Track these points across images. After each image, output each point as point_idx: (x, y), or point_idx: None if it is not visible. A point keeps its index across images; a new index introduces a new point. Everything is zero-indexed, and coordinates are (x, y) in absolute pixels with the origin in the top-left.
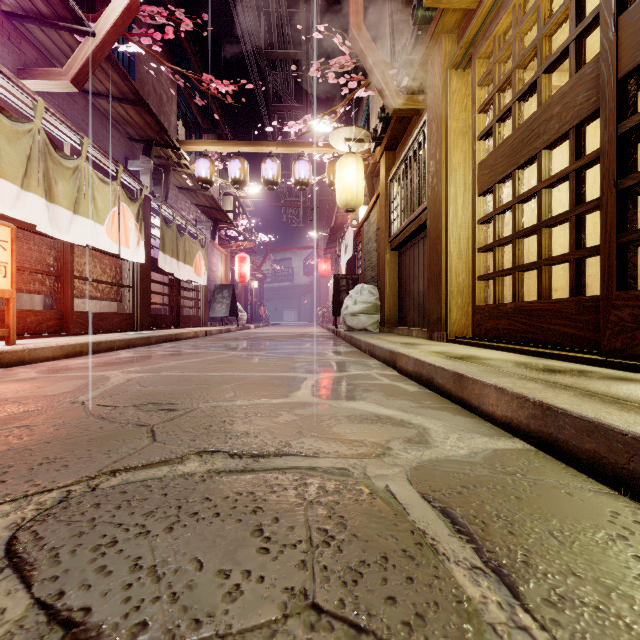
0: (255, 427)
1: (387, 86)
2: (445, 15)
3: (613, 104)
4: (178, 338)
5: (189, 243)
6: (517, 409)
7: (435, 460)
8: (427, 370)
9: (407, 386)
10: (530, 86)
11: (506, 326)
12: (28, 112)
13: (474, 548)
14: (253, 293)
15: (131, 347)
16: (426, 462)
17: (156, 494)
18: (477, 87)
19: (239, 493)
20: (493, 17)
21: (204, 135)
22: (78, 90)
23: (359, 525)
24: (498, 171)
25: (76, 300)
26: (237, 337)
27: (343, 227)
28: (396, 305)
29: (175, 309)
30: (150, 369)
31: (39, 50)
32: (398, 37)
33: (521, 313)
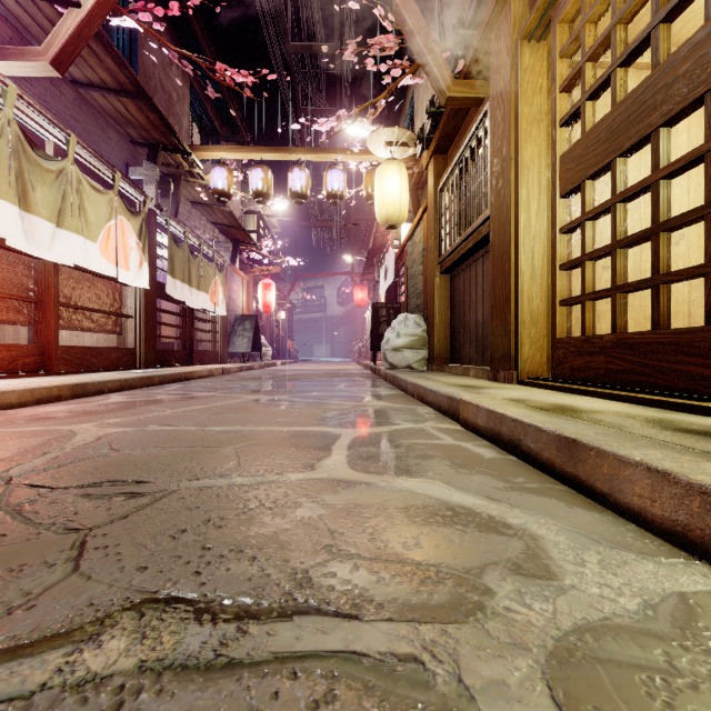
0: (255, 534)
1: (439, 69)
2: None
3: None
4: (188, 377)
5: (204, 266)
6: (702, 513)
7: (585, 629)
8: (509, 427)
9: (479, 449)
10: (639, 44)
11: (602, 365)
12: None
13: None
14: (280, 325)
15: (127, 389)
16: (570, 636)
17: None
18: (558, 59)
19: None
20: None
21: (222, 143)
22: (60, 74)
23: None
24: (590, 163)
25: (68, 332)
26: (259, 376)
27: (382, 249)
28: (447, 338)
29: (187, 343)
30: (136, 421)
31: (14, 27)
32: (448, 22)
33: (626, 348)
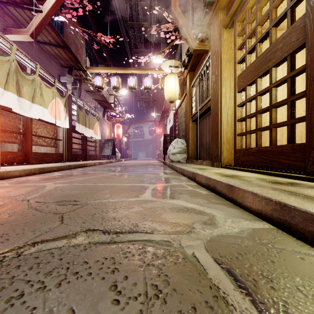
0: (119, 215)
1: (190, 38)
2: (220, 0)
3: (313, 40)
4: (85, 166)
5: (91, 118)
6: (265, 205)
7: (220, 235)
8: (212, 182)
9: (201, 191)
10: (265, 34)
11: (252, 159)
12: (8, 51)
13: (251, 300)
14: (124, 143)
15: (61, 170)
16: (215, 237)
17: (55, 259)
18: (237, 37)
19: (105, 258)
20: (245, 0)
21: (99, 65)
22: (34, 40)
23: (177, 282)
24: (248, 79)
25: (34, 147)
26: (115, 165)
27: (168, 111)
28: (195, 149)
29: (84, 151)
30: (68, 182)
31: (14, 20)
32: (195, 15)
33: (260, 152)
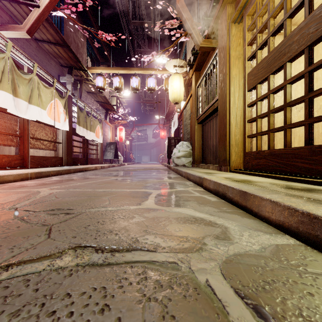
0: (117, 226)
1: (196, 34)
2: None
3: None
4: (86, 170)
5: (93, 121)
6: (288, 216)
7: (238, 254)
8: (222, 188)
9: (210, 197)
10: (279, 27)
11: (264, 163)
12: (3, 48)
13: None
14: (126, 147)
15: (59, 174)
16: (232, 256)
17: (30, 289)
18: (246, 31)
19: (94, 288)
20: None
21: (101, 65)
22: (30, 37)
23: None
24: (259, 76)
25: (33, 150)
26: (117, 169)
27: (172, 113)
28: (200, 152)
29: (85, 155)
30: (65, 187)
31: (10, 16)
32: (201, 12)
33: (273, 155)
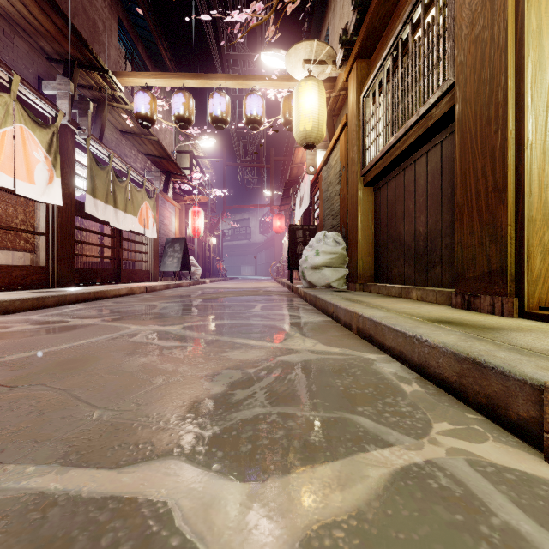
0: None
1: None
2: None
3: None
4: (100, 296)
5: (132, 191)
6: None
7: None
8: None
9: None
10: None
11: None
12: None
13: None
14: (211, 249)
15: None
16: None
17: None
18: None
19: None
20: None
21: None
22: None
23: None
24: None
25: None
26: (179, 294)
27: (297, 181)
28: (371, 255)
29: (115, 262)
30: None
31: None
32: None
33: None
